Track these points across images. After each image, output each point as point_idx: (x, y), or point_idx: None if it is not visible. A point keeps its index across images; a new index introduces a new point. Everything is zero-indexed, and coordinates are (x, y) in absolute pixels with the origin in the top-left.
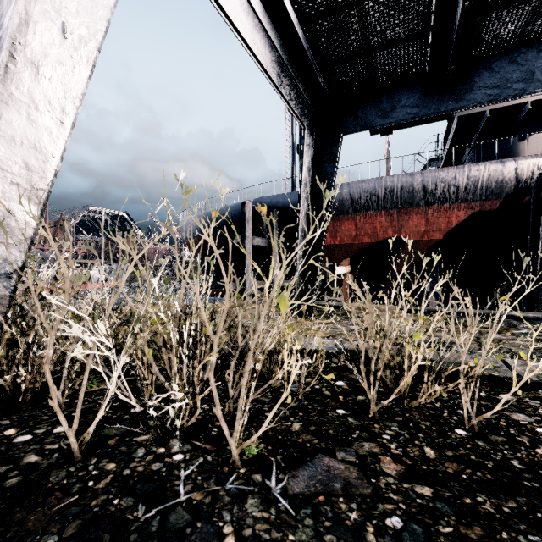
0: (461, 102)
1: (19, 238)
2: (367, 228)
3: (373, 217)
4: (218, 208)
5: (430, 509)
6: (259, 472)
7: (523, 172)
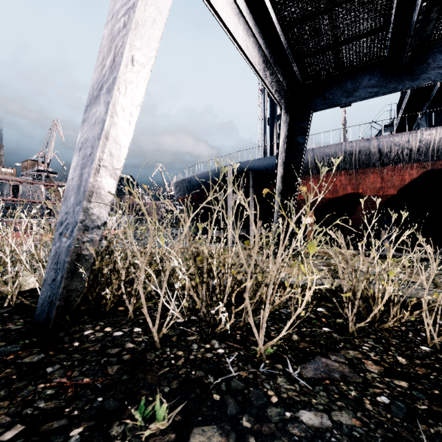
0: (417, 81)
1: (105, 202)
2: (329, 185)
3: (333, 176)
4: (204, 172)
5: (408, 394)
6: (279, 363)
7: None
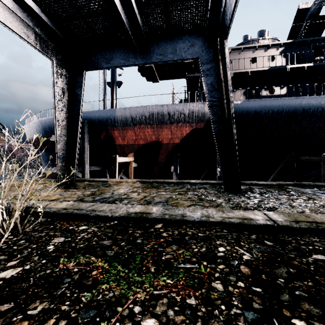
0: (145, 60)
1: None
2: (141, 135)
3: (144, 128)
4: (48, 117)
5: None
6: None
7: None
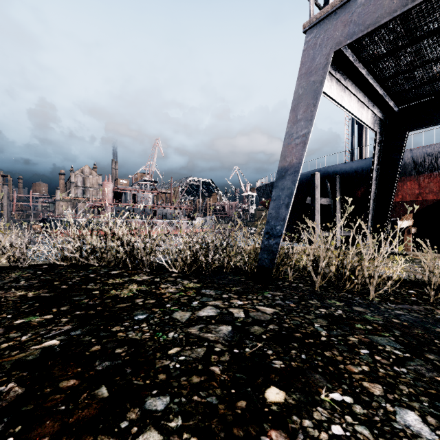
0: None
1: None
2: (432, 186)
3: (438, 177)
4: None
5: None
6: (383, 302)
7: None
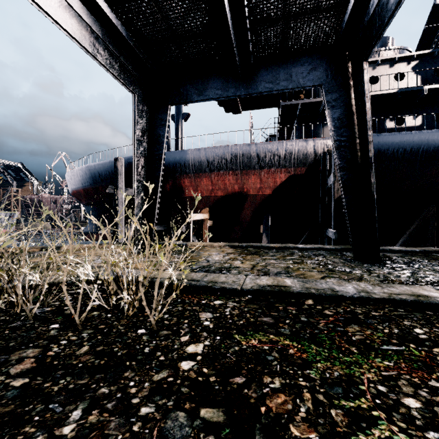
0: (250, 90)
1: None
2: (220, 184)
3: (223, 175)
4: (99, 162)
5: None
6: None
7: (318, 148)
